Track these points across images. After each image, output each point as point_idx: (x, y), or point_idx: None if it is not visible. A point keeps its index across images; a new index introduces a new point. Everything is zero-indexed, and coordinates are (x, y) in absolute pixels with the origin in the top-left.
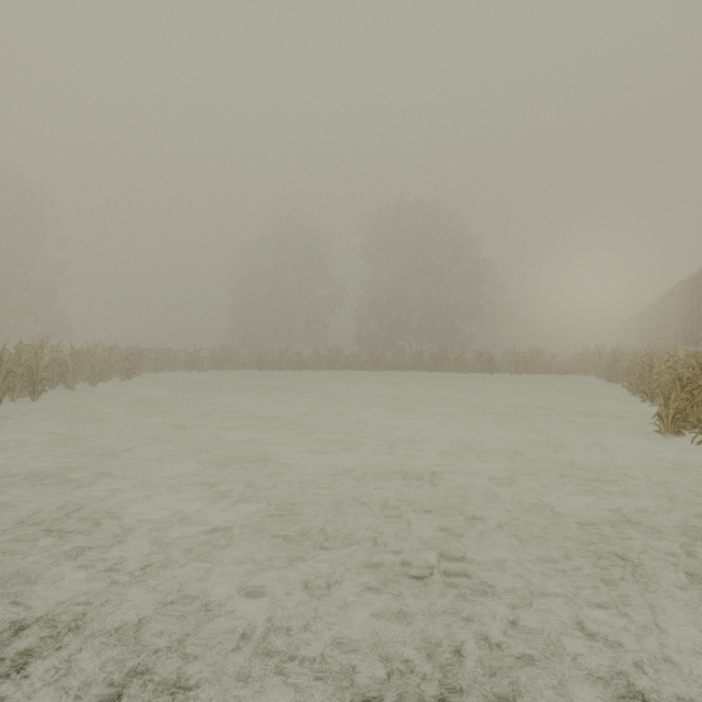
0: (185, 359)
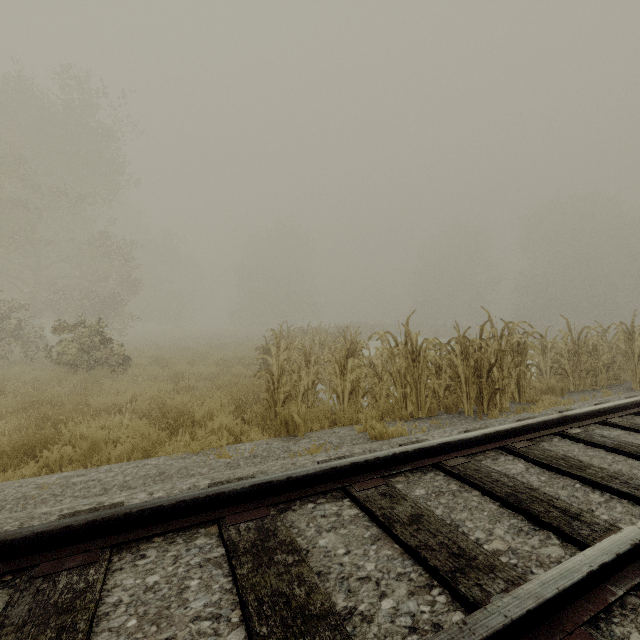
0: (392, 330)
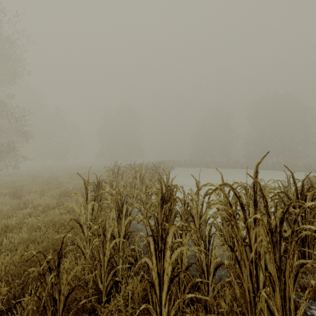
0: (183, 164)
